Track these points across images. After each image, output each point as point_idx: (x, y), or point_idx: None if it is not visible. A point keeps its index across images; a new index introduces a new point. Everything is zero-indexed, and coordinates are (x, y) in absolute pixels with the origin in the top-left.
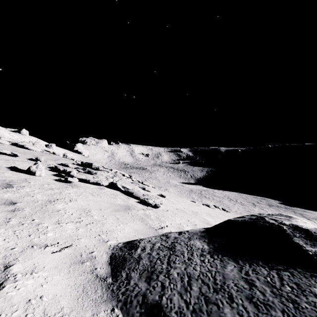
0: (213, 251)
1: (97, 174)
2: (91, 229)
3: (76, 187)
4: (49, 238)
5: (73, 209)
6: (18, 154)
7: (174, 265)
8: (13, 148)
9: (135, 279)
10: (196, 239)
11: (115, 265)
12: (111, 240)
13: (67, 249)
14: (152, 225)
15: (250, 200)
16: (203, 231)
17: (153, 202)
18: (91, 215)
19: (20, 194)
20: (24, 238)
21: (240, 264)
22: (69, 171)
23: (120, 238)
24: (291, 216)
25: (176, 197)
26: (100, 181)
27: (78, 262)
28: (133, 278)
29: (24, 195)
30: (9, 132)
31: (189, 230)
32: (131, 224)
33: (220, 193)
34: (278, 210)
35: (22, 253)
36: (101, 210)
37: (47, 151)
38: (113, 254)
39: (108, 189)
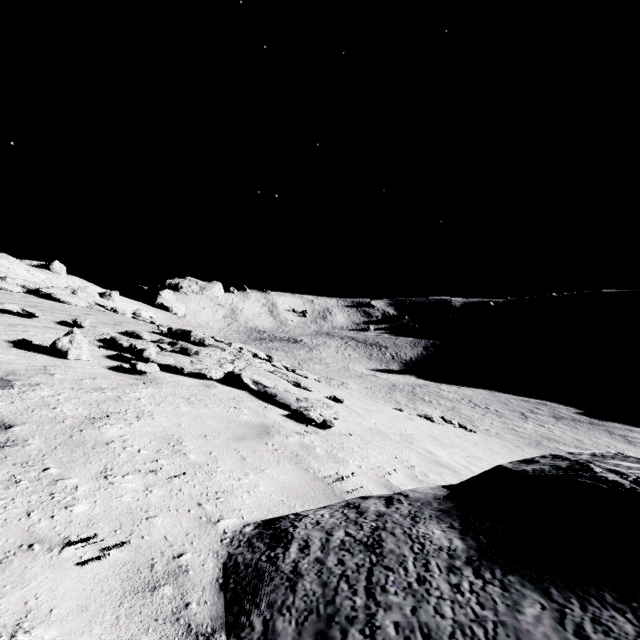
0: (478, 557)
1: (200, 354)
2: (181, 489)
3: (154, 384)
4: (76, 521)
5: (143, 437)
6: (36, 312)
7: (383, 599)
8: (28, 301)
9: (286, 639)
10: (430, 520)
11: (236, 593)
12: (227, 518)
13: (117, 549)
14: (320, 472)
15: (516, 407)
16: (443, 497)
17: (320, 416)
18: (183, 452)
19: (26, 404)
20: (12, 522)
21: (556, 601)
22: (141, 349)
23: (247, 512)
24: None
25: (364, 401)
26: (207, 369)
27: (142, 587)
28: (281, 635)
29: (34, 407)
30: (27, 267)
31: (410, 491)
32: (273, 470)
33: (452, 392)
34: (574, 427)
35: (0, 568)
36: (207, 438)
37: (100, 306)
38: (230, 559)
39: (222, 388)
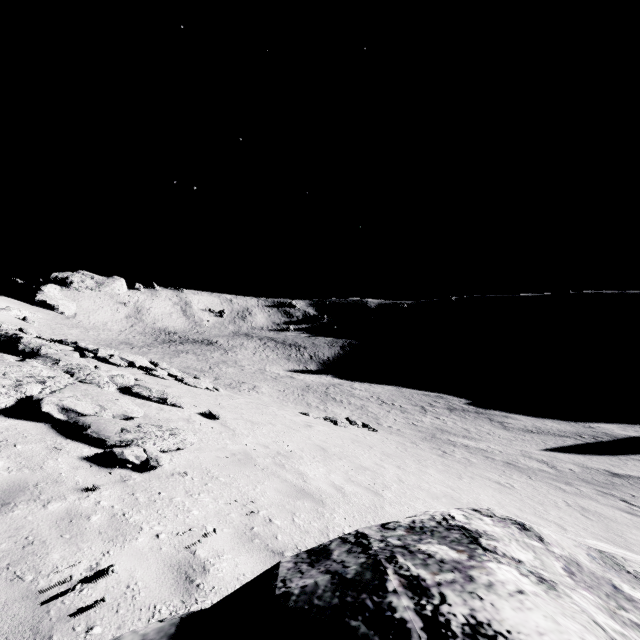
0: None
1: None
2: None
3: None
4: None
5: None
6: None
7: None
8: None
9: None
10: None
11: None
12: None
13: None
14: (50, 575)
15: (418, 402)
16: None
17: (142, 453)
18: None
19: None
20: None
21: None
22: None
23: None
24: (477, 535)
25: (261, 409)
26: None
27: None
28: None
29: None
30: None
31: None
32: None
33: (363, 391)
34: (464, 417)
35: None
36: None
37: None
38: None
39: None
